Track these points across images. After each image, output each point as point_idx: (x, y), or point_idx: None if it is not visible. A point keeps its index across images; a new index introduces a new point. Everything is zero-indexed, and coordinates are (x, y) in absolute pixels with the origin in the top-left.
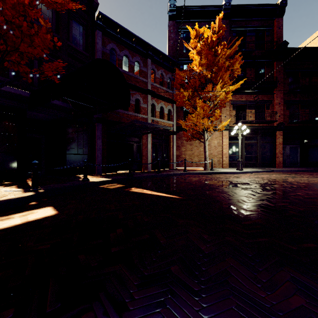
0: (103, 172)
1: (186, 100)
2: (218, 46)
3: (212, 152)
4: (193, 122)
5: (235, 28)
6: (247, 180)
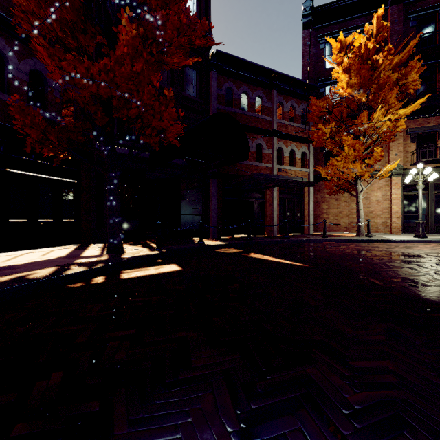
0: (218, 236)
1: (326, 138)
2: (381, 52)
3: (373, 209)
4: (338, 169)
5: (414, 13)
6: (424, 251)
